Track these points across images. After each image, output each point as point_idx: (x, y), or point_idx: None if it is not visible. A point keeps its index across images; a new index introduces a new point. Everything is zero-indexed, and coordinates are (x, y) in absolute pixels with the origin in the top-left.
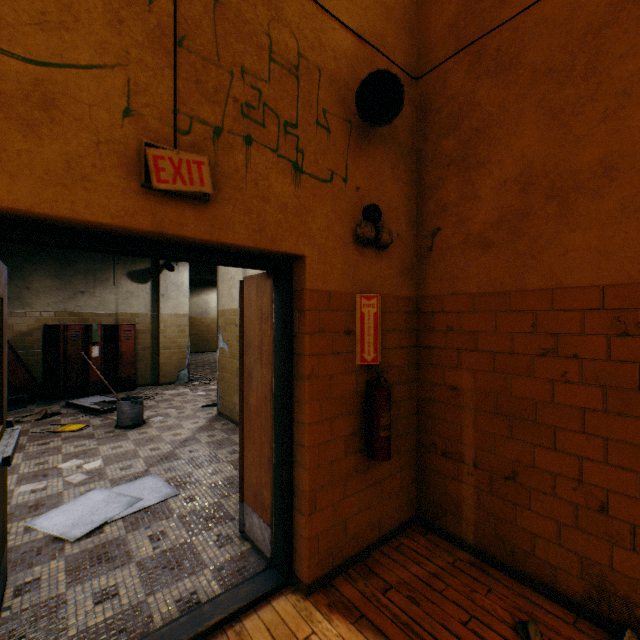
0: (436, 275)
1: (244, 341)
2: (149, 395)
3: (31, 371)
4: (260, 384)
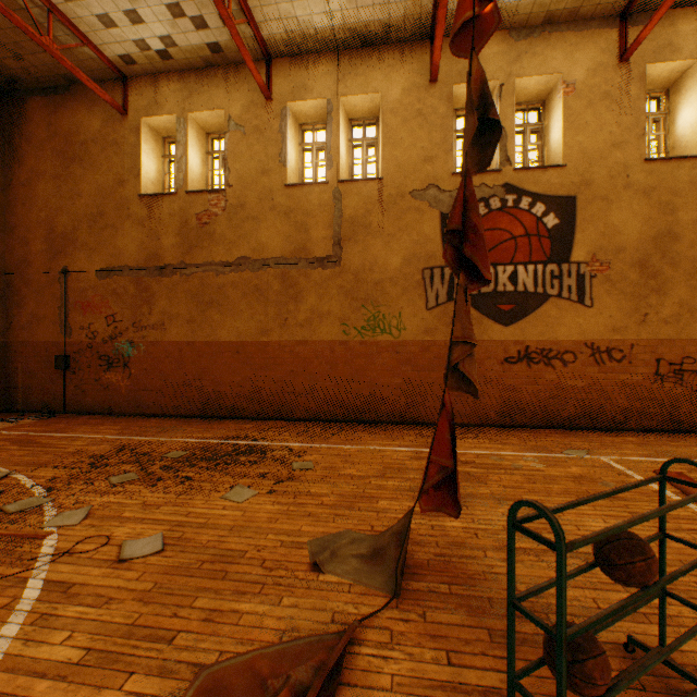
0: (13, 335)
1: None
2: None
3: None
4: None
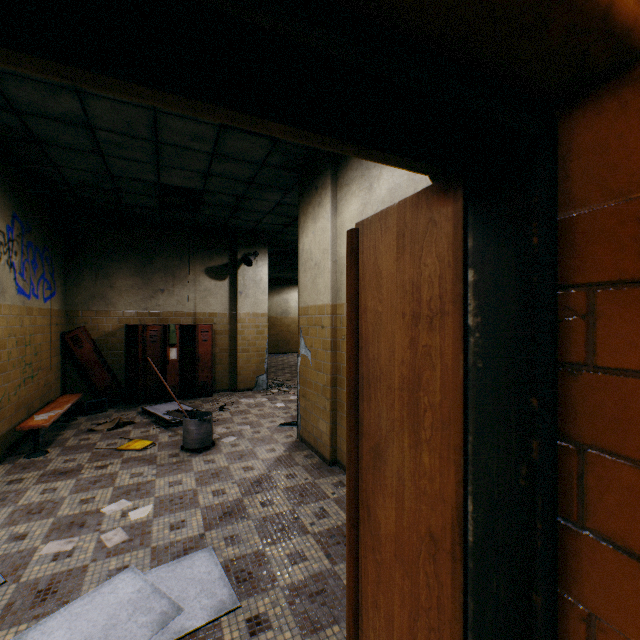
0: None
1: (359, 367)
2: (225, 404)
3: (114, 372)
4: (410, 489)
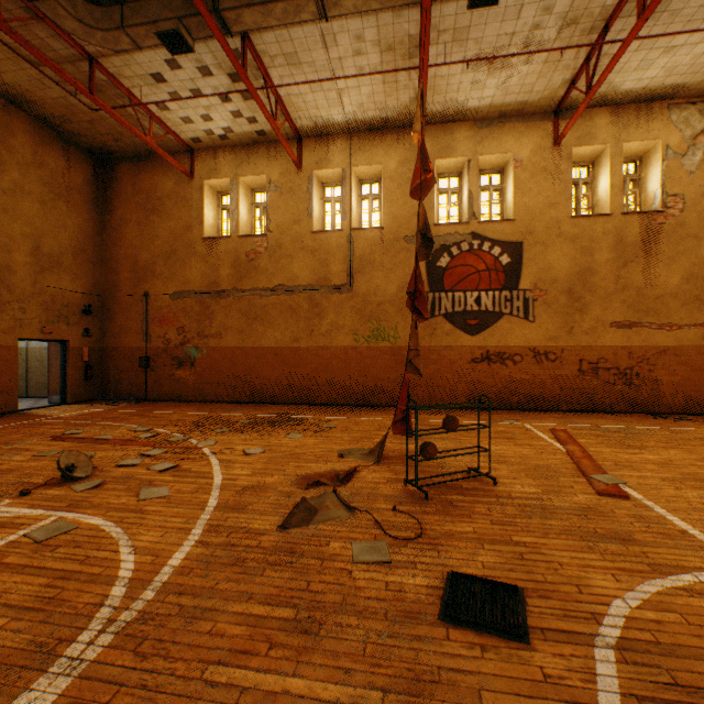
0: (106, 342)
1: (50, 357)
2: None
3: None
4: (57, 366)
